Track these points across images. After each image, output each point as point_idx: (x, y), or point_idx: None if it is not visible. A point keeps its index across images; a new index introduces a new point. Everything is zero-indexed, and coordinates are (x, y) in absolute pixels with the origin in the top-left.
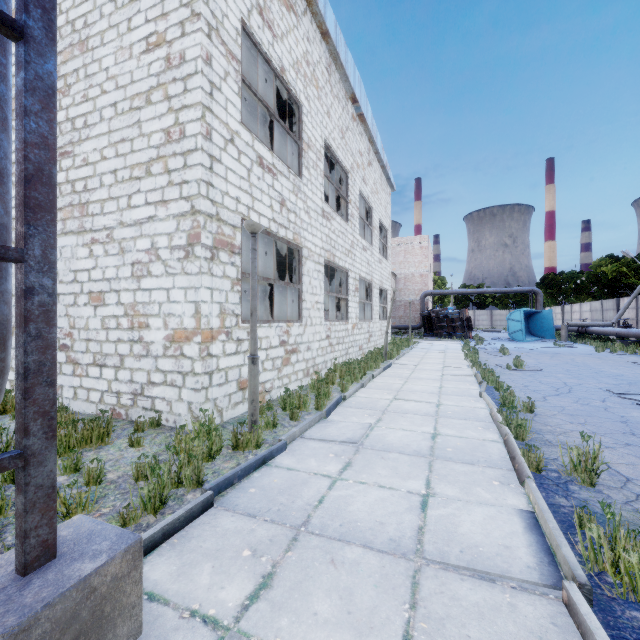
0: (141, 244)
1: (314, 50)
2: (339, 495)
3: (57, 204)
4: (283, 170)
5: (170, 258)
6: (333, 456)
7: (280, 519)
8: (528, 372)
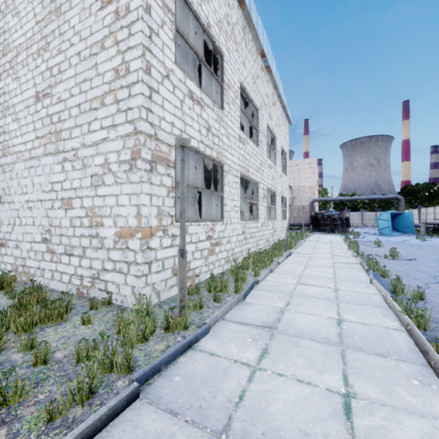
0: (97, 160)
1: (233, 14)
2: (259, 390)
3: (41, 133)
4: (209, 103)
5: (118, 170)
6: (251, 341)
7: (201, 420)
8: (403, 261)
